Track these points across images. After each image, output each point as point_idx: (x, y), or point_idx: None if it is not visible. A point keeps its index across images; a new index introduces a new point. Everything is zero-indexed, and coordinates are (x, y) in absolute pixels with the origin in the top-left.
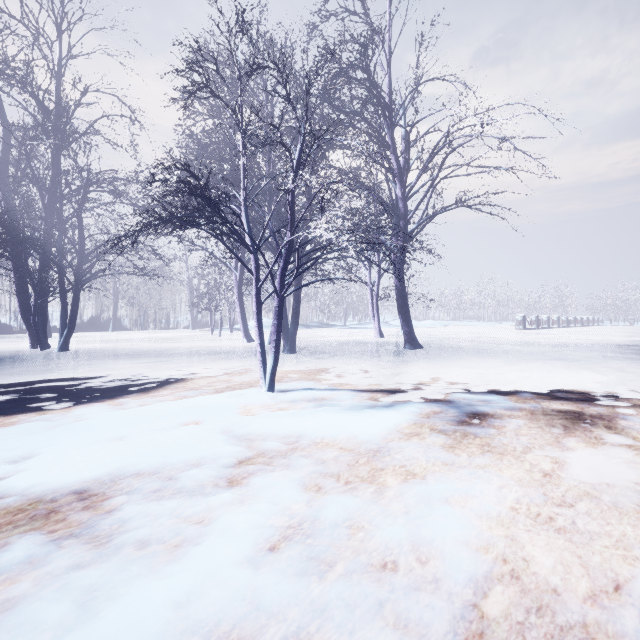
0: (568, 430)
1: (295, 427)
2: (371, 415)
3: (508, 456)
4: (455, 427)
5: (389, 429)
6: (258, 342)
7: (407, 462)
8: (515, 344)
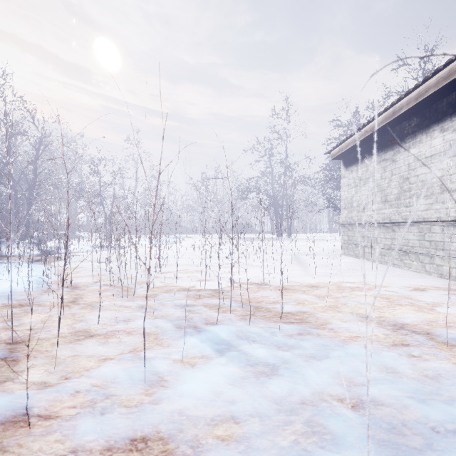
0: None
1: None
2: None
3: None
4: None
5: None
6: None
7: None
8: None
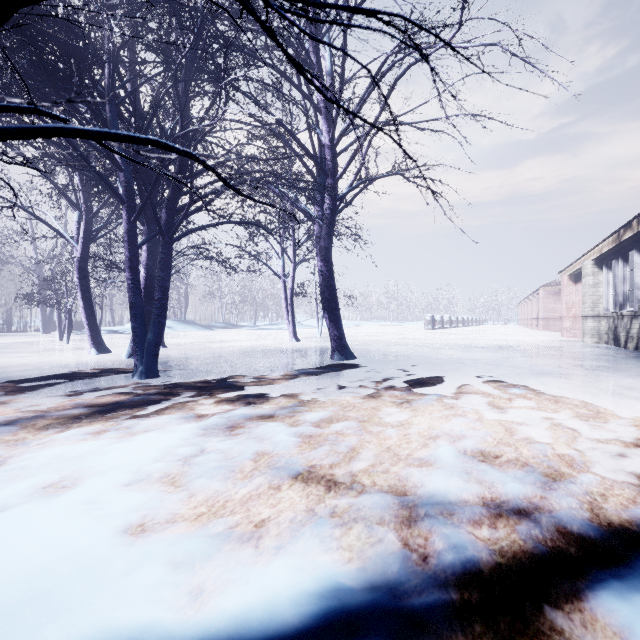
0: None
1: None
2: None
3: None
4: None
5: None
6: None
7: None
8: (449, 347)
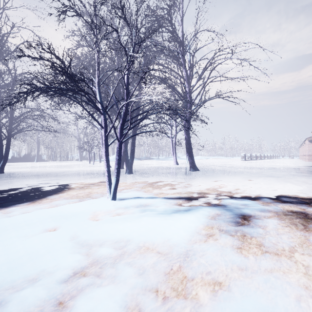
0: (307, 228)
1: (125, 232)
2: (178, 219)
3: (283, 257)
4: (235, 228)
5: (191, 232)
6: (106, 169)
7: (211, 268)
8: (244, 168)
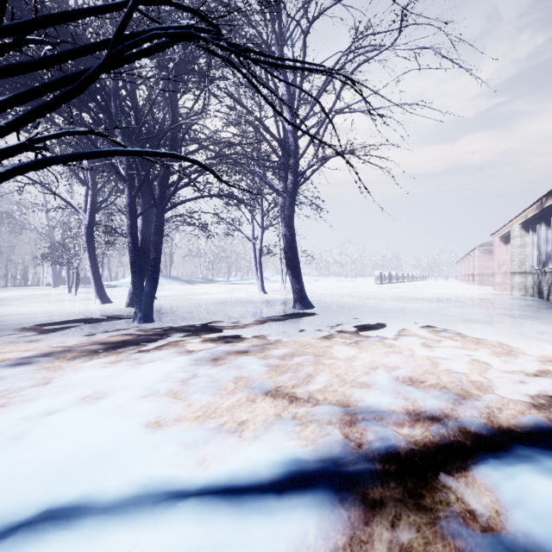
0: None
1: None
2: None
3: None
4: None
5: None
6: None
7: None
8: (394, 299)
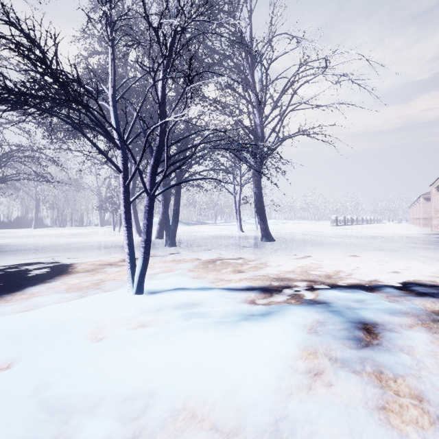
0: None
1: (149, 372)
2: (251, 337)
3: None
4: (358, 355)
5: (279, 366)
6: (126, 242)
7: None
8: (338, 237)
